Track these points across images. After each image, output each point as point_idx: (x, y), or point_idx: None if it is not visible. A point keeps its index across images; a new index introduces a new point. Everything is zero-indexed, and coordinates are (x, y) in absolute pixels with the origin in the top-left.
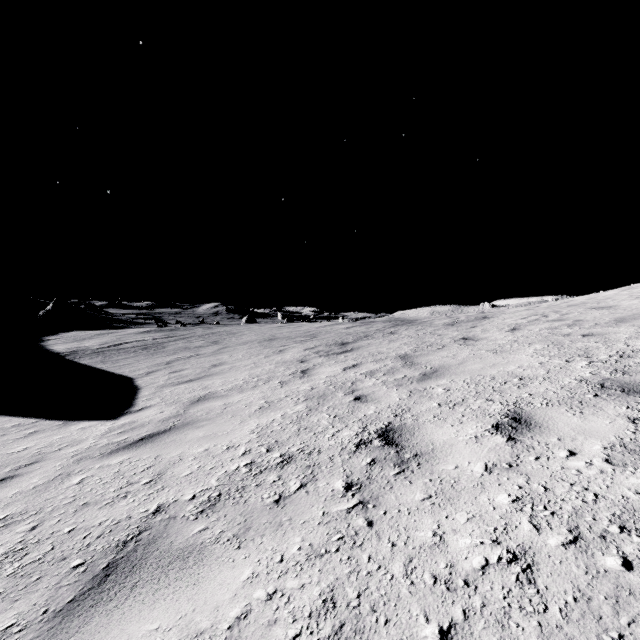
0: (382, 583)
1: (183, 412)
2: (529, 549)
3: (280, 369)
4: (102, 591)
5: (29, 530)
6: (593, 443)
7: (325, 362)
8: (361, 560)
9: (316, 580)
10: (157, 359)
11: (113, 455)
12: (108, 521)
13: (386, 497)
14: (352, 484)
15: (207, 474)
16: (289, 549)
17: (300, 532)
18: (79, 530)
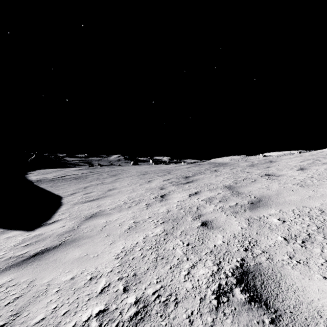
0: None
1: (76, 227)
2: None
3: (147, 194)
4: None
5: None
6: None
7: (176, 189)
8: None
9: None
10: (80, 185)
11: (3, 273)
12: None
13: None
14: None
15: (56, 325)
16: None
17: None
18: None
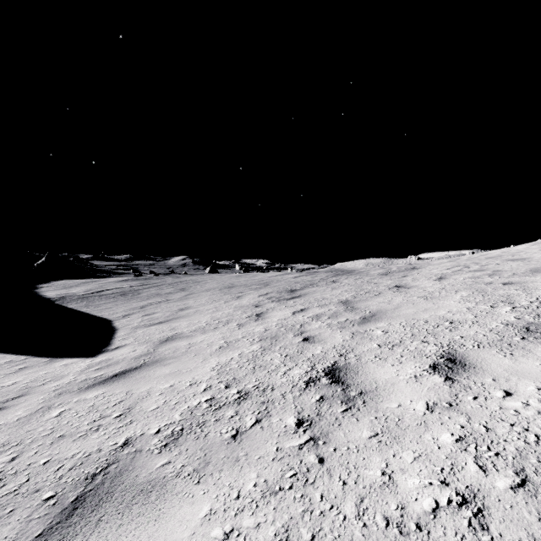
0: (335, 524)
1: (153, 351)
2: (478, 492)
3: (238, 313)
4: (69, 525)
5: (9, 461)
6: (527, 384)
7: (277, 307)
8: (314, 499)
9: (271, 519)
10: (133, 304)
11: (90, 390)
12: (80, 453)
13: (335, 434)
14: (303, 420)
15: (171, 409)
16: (245, 485)
17: (255, 468)
18: (53, 462)
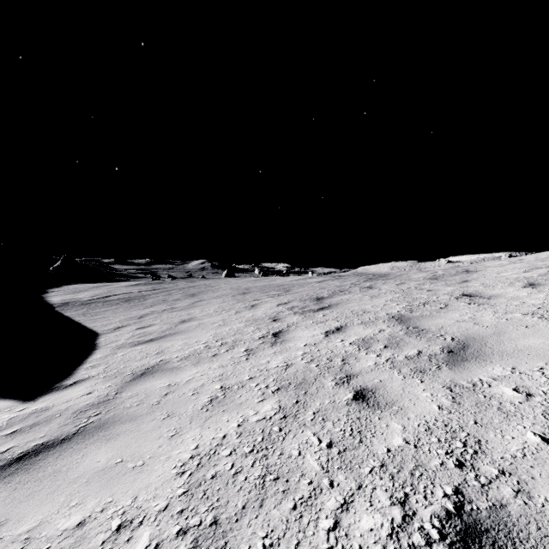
0: None
1: (113, 396)
2: None
3: (249, 329)
4: None
5: None
6: None
7: (301, 322)
8: None
9: None
10: (133, 312)
11: None
12: None
13: None
14: None
15: None
16: None
17: None
18: None
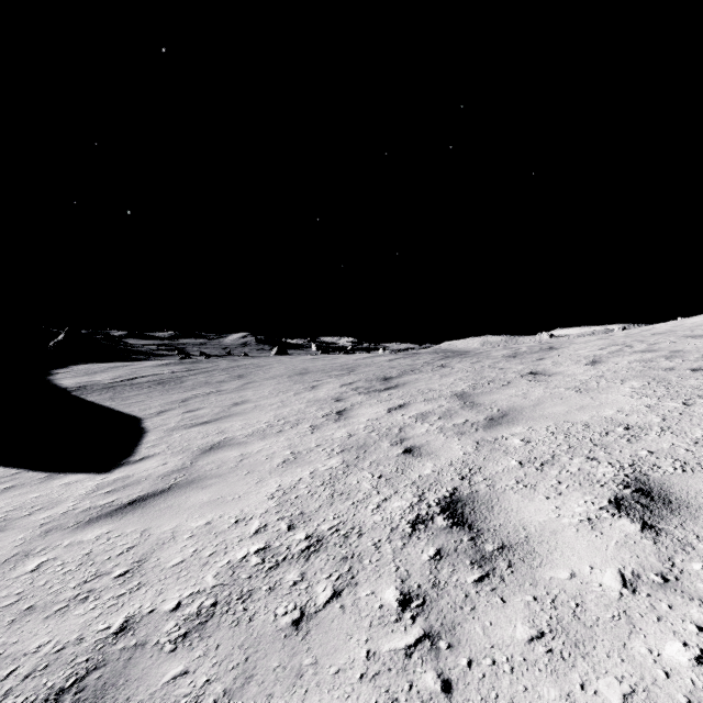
0: None
1: (190, 464)
2: None
3: (312, 409)
4: None
5: None
6: None
7: (365, 401)
8: None
9: None
10: (172, 396)
11: (90, 526)
12: (49, 645)
13: (467, 628)
14: (410, 596)
15: (203, 564)
16: None
17: (330, 695)
18: (4, 660)
